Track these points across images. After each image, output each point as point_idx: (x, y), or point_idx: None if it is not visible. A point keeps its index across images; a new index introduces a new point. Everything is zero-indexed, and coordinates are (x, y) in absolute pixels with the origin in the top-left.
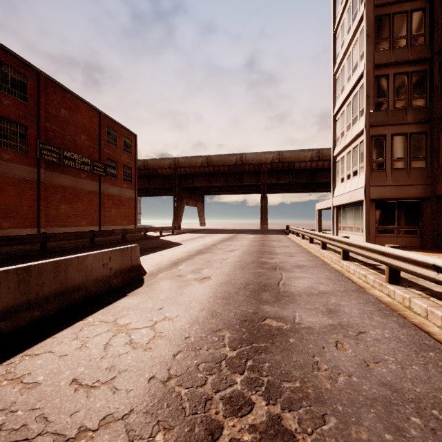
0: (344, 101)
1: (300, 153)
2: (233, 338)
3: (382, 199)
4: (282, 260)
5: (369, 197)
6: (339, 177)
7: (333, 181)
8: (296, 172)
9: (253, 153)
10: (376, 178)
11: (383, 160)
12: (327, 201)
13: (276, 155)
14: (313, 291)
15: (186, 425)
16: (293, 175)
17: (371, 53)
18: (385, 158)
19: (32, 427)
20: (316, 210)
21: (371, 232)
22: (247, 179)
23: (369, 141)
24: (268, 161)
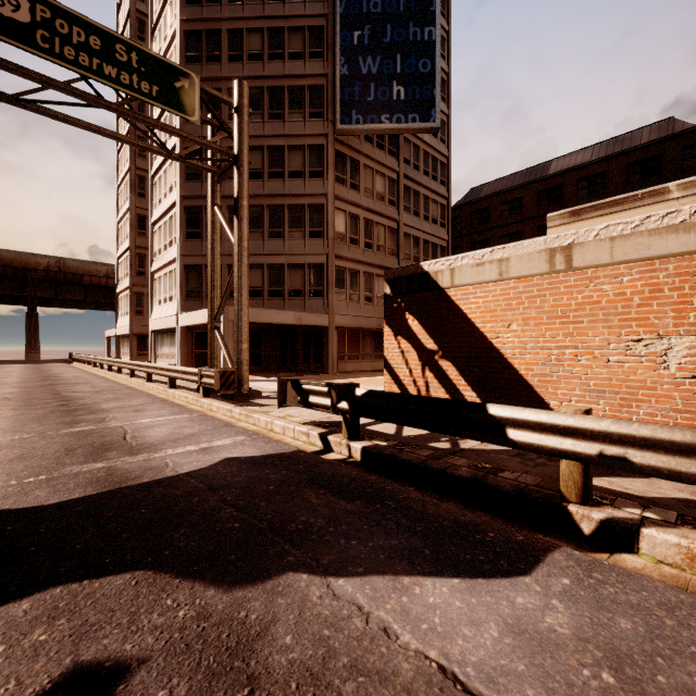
0: (122, 254)
1: (91, 266)
2: (40, 380)
3: (142, 334)
4: (60, 372)
5: (133, 333)
6: (120, 312)
7: (116, 314)
8: (87, 287)
9: (12, 252)
10: (138, 320)
11: (143, 309)
12: (113, 330)
13: (55, 262)
14: (73, 376)
15: (36, 382)
16: (82, 291)
17: (134, 238)
18: (143, 308)
19: (0, 384)
20: (106, 337)
21: (134, 355)
22: (0, 287)
23: (132, 296)
24: (41, 267)
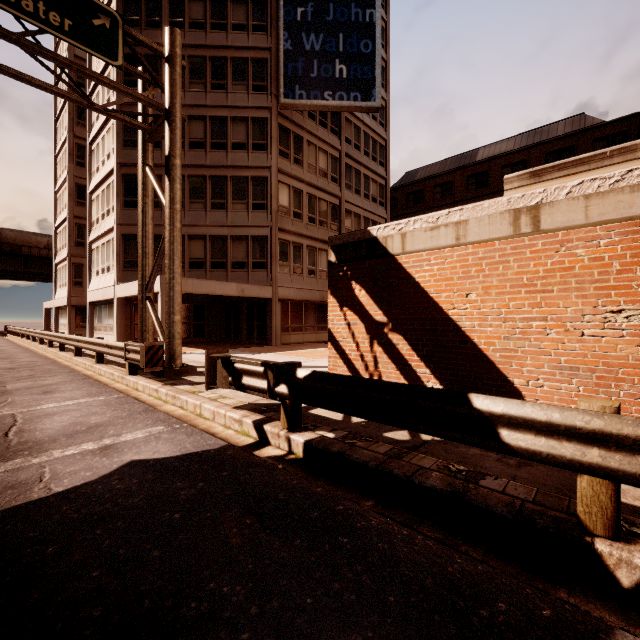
0: (61, 224)
1: (30, 236)
2: None
3: (82, 306)
4: None
5: (71, 304)
6: (59, 283)
7: (55, 286)
8: (26, 258)
9: None
10: (77, 291)
11: (82, 280)
12: (51, 302)
13: None
14: None
15: None
16: (21, 262)
17: (72, 207)
18: (83, 279)
19: None
20: (45, 309)
21: (73, 327)
22: None
23: (71, 266)
24: None
